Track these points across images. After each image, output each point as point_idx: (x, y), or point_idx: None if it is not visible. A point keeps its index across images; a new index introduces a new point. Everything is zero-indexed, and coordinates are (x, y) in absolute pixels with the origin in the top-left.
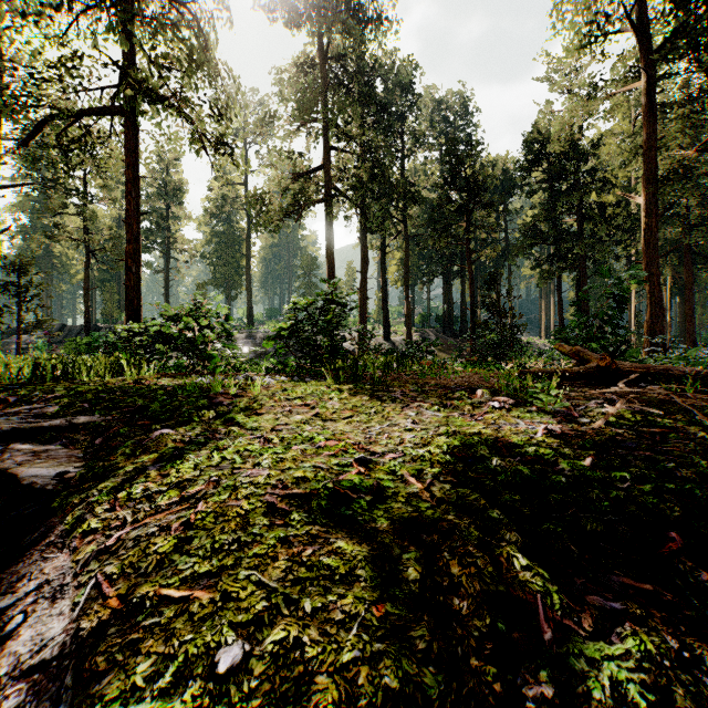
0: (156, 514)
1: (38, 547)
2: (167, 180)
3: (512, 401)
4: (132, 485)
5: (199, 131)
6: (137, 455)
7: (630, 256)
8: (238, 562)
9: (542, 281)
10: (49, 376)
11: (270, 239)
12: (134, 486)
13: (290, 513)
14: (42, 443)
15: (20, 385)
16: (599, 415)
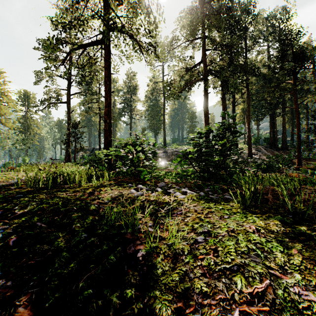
0: None
1: None
2: (130, 85)
3: None
4: None
5: (138, 41)
6: None
7: None
8: None
9: None
10: (50, 184)
11: (173, 106)
12: None
13: None
14: None
15: (26, 193)
16: None
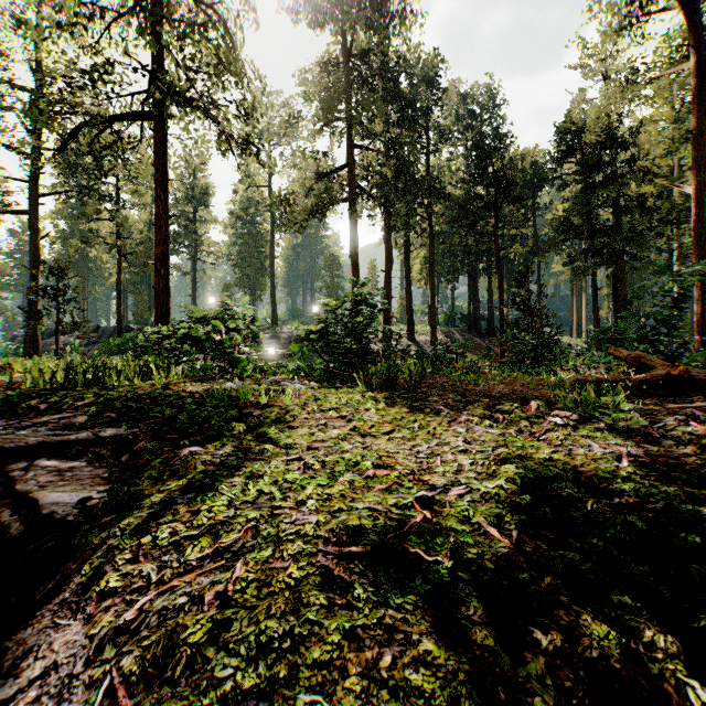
0: (185, 574)
1: (50, 605)
2: (194, 184)
3: (576, 416)
4: (158, 524)
5: (226, 132)
6: (164, 479)
7: (671, 250)
8: (293, 672)
9: (576, 278)
10: (80, 381)
11: (293, 240)
12: (160, 528)
13: (352, 586)
14: (68, 458)
15: (52, 391)
16: (684, 435)
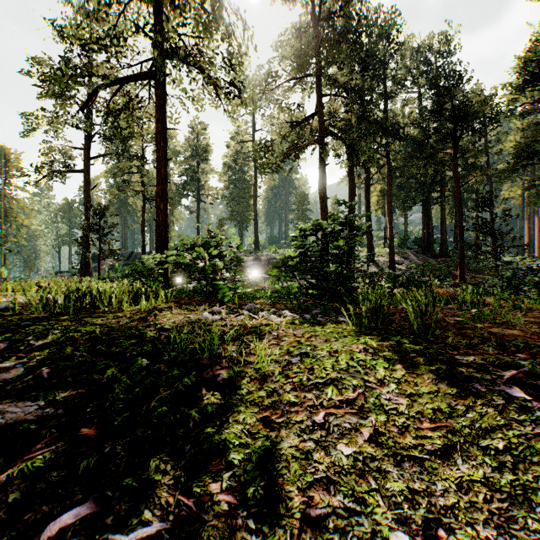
0: None
1: None
2: (198, 144)
3: None
4: None
5: (213, 80)
6: None
7: None
8: None
9: (538, 201)
10: (71, 308)
11: (271, 182)
12: None
13: None
14: None
15: (36, 320)
16: None
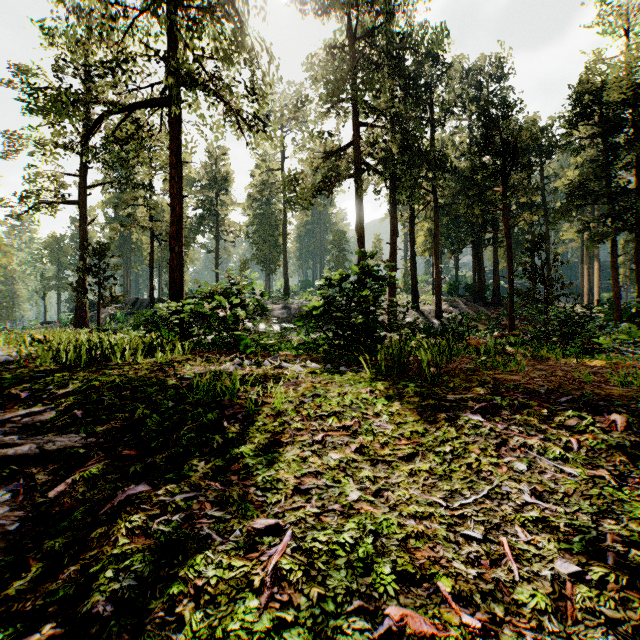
0: None
1: None
2: (216, 172)
3: None
4: None
5: (234, 110)
6: (63, 564)
7: None
8: None
9: (592, 245)
10: (83, 360)
11: (304, 217)
12: None
13: None
14: None
15: (49, 372)
16: None
